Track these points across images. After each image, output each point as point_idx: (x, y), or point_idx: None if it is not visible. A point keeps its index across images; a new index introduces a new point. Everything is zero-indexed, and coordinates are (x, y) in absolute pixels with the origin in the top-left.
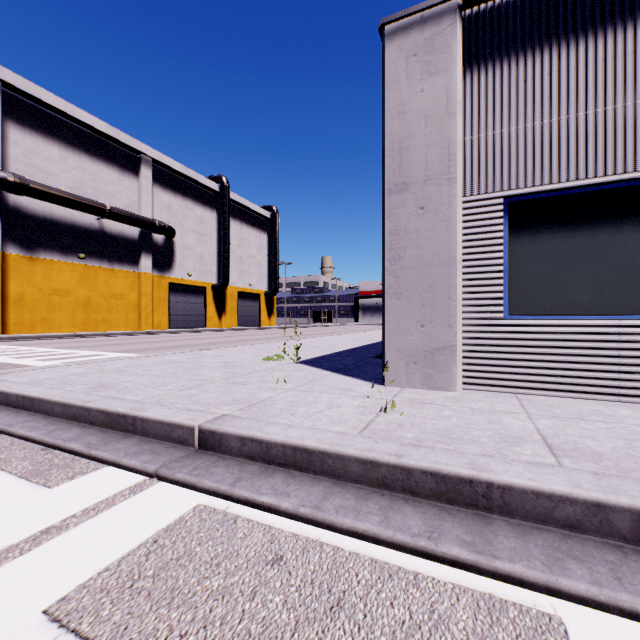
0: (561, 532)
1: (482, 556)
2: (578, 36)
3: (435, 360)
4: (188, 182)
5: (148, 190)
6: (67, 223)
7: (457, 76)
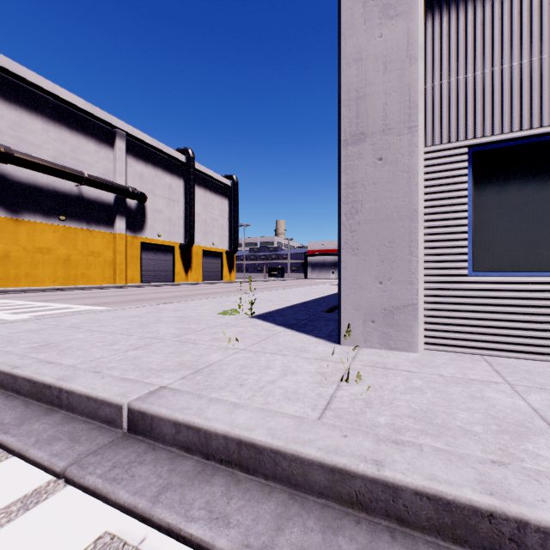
0: None
1: None
2: None
3: (395, 319)
4: (158, 154)
5: (122, 160)
6: (49, 189)
7: (419, 18)
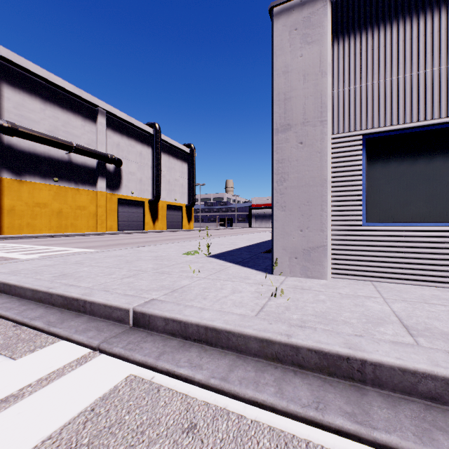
0: (424, 403)
1: (362, 427)
2: (419, 13)
3: (311, 256)
4: (131, 127)
5: (103, 133)
6: (45, 156)
7: (327, 44)
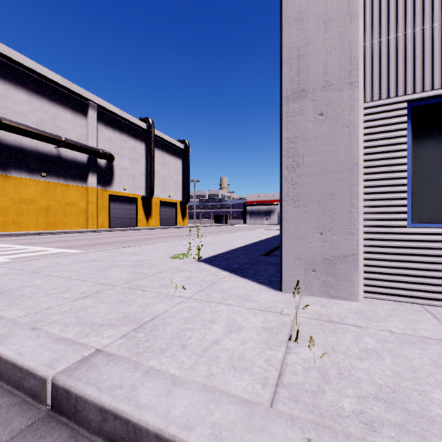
0: None
1: None
2: None
3: (335, 268)
4: (124, 122)
5: (94, 127)
6: (32, 150)
7: None
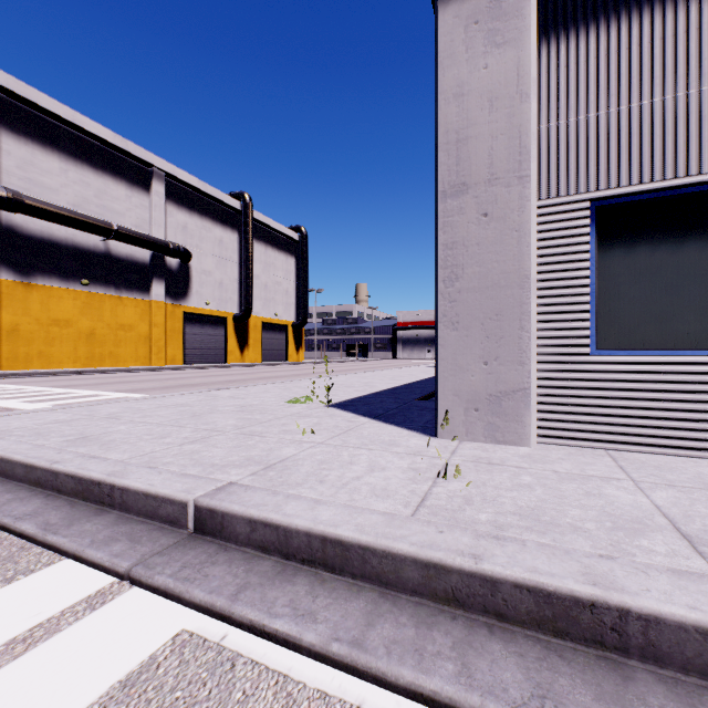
0: None
1: None
2: None
3: (502, 406)
4: (206, 199)
5: (160, 208)
6: (68, 245)
7: (531, 47)
